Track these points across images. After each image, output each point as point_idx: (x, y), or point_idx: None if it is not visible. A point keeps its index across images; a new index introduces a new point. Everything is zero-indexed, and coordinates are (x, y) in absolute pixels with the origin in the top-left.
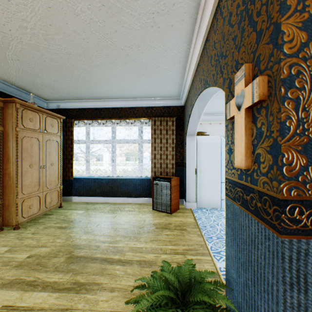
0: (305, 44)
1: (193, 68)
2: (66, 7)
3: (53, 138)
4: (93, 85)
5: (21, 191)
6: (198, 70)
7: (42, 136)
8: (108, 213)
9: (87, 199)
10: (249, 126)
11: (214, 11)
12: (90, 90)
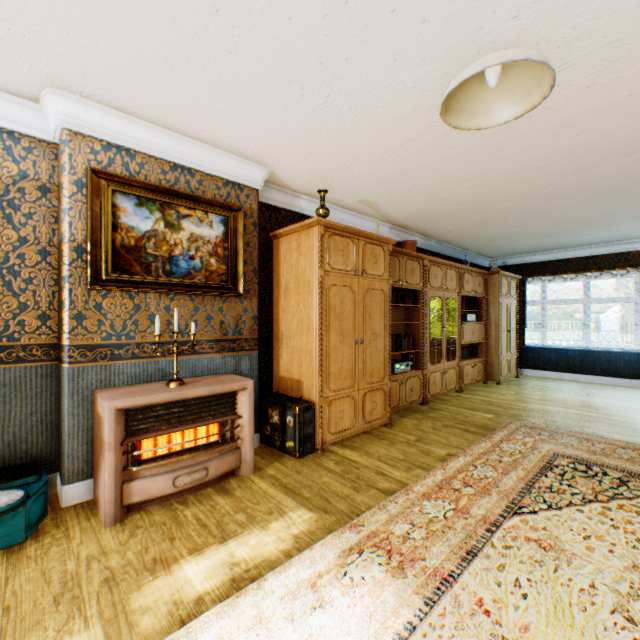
0: None
1: None
2: (594, 212)
3: (512, 301)
4: (571, 240)
5: (499, 352)
6: None
7: (507, 301)
8: (591, 389)
9: (544, 373)
10: None
11: None
12: (561, 244)
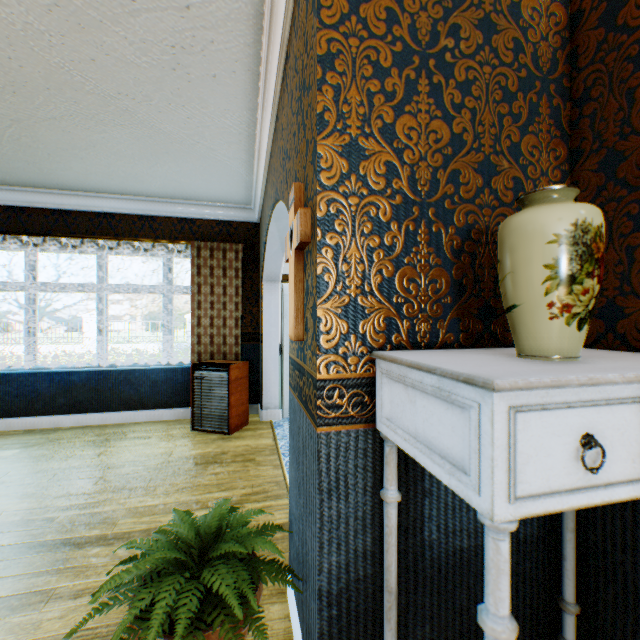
0: (347, 175)
1: (264, 159)
2: None
3: None
4: (45, 157)
5: None
6: (271, 165)
7: None
8: (86, 449)
9: (31, 422)
10: (301, 277)
11: (282, 74)
12: (38, 168)
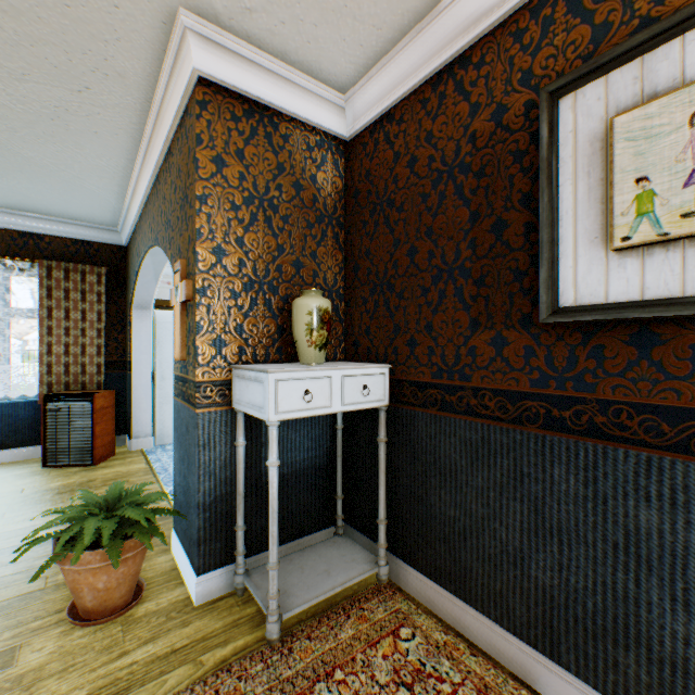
0: (216, 265)
1: (141, 199)
2: None
3: None
4: None
5: None
6: (150, 209)
7: None
8: None
9: None
10: (185, 320)
11: (166, 155)
12: None
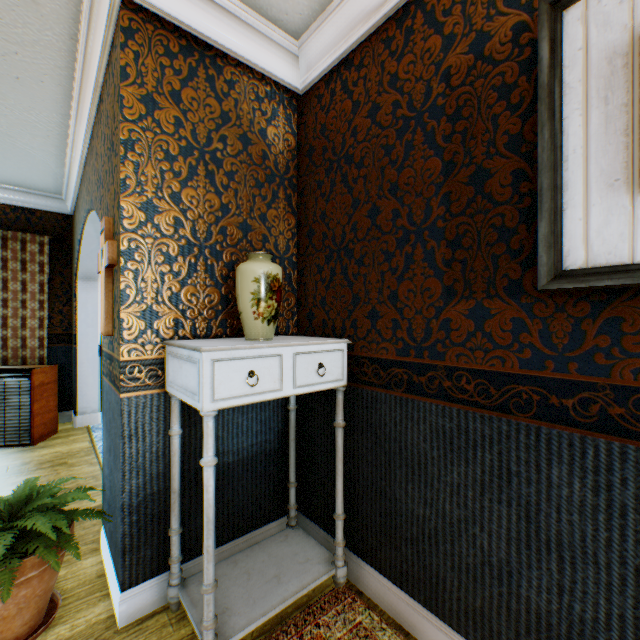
0: (145, 223)
1: (79, 160)
2: None
3: None
4: None
5: None
6: (87, 171)
7: None
8: None
9: None
10: (111, 288)
11: (98, 105)
12: None
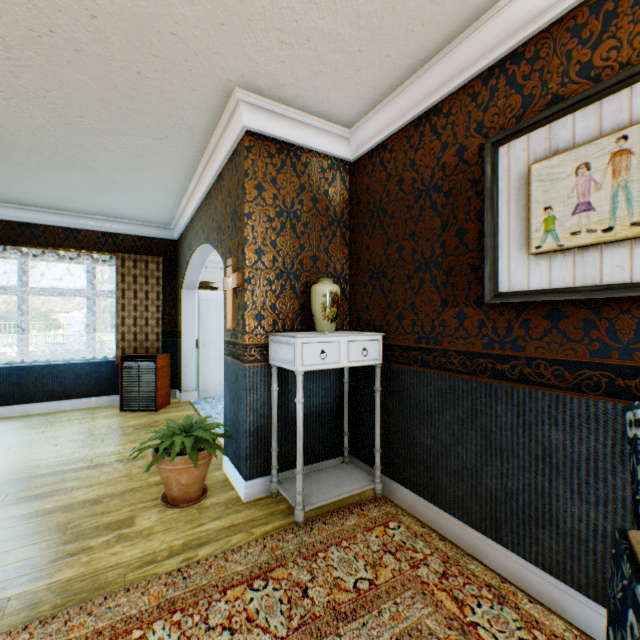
0: (257, 261)
1: (194, 207)
2: (3, 107)
3: None
4: None
5: None
6: (201, 215)
7: None
8: (26, 430)
9: None
10: (235, 301)
11: (217, 178)
12: None
